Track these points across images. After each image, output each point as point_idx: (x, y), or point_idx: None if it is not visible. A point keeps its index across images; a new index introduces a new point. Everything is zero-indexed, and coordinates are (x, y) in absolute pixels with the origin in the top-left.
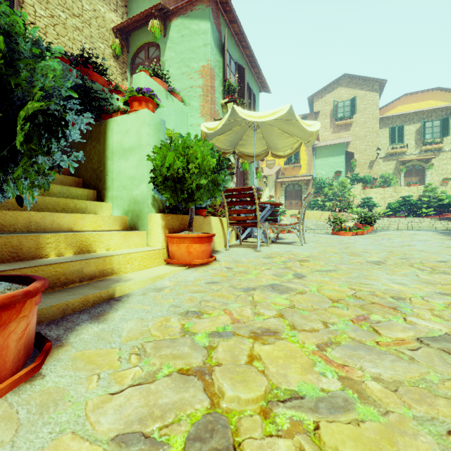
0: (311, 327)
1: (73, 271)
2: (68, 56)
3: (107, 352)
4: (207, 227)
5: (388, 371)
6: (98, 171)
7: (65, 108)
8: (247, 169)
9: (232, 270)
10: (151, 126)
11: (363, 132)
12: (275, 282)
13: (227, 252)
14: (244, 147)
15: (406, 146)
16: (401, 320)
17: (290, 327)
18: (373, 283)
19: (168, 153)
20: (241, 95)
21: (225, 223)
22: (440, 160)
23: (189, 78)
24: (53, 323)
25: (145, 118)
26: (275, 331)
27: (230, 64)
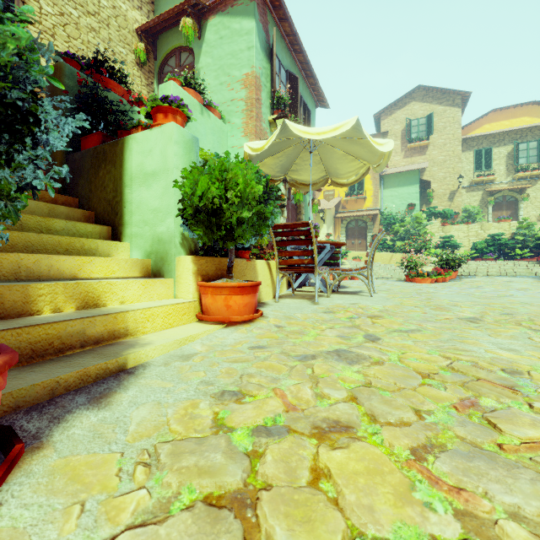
0: (399, 418)
1: (72, 333)
2: (78, 58)
3: (103, 460)
4: (251, 274)
5: (531, 501)
6: (113, 202)
7: (34, 96)
8: (301, 201)
9: (283, 329)
10: (180, 144)
11: (441, 157)
12: (341, 346)
13: (277, 305)
14: (298, 173)
15: (495, 173)
16: (526, 408)
17: (369, 418)
18: (473, 349)
19: (201, 177)
20: (293, 110)
21: (273, 268)
22: (538, 190)
23: (229, 89)
24: (36, 410)
25: (172, 134)
26: (348, 425)
27: (279, 72)
